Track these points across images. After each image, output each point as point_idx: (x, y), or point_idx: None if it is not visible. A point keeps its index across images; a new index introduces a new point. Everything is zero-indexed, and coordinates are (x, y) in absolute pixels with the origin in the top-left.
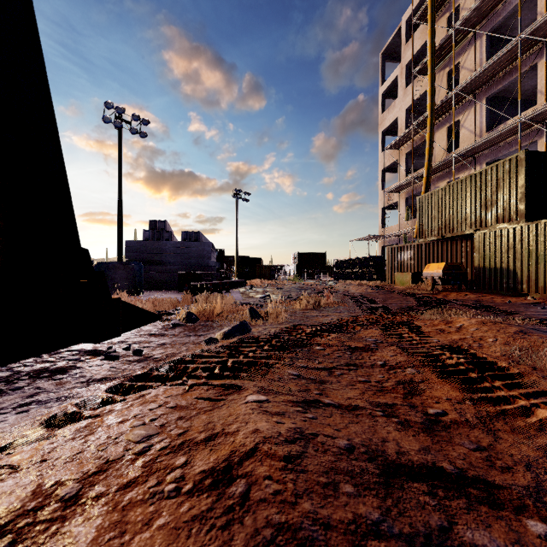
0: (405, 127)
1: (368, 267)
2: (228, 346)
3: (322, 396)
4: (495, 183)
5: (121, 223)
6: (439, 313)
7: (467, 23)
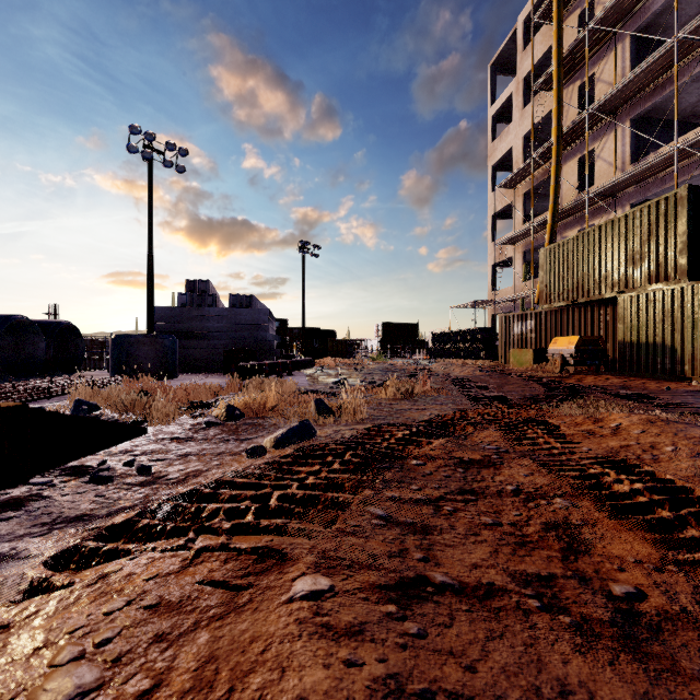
0: (522, 160)
1: (475, 341)
2: (278, 463)
3: (429, 564)
4: (646, 229)
5: (152, 284)
6: (582, 406)
7: (605, 21)
